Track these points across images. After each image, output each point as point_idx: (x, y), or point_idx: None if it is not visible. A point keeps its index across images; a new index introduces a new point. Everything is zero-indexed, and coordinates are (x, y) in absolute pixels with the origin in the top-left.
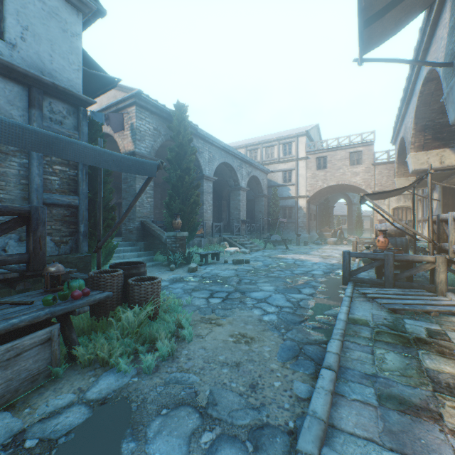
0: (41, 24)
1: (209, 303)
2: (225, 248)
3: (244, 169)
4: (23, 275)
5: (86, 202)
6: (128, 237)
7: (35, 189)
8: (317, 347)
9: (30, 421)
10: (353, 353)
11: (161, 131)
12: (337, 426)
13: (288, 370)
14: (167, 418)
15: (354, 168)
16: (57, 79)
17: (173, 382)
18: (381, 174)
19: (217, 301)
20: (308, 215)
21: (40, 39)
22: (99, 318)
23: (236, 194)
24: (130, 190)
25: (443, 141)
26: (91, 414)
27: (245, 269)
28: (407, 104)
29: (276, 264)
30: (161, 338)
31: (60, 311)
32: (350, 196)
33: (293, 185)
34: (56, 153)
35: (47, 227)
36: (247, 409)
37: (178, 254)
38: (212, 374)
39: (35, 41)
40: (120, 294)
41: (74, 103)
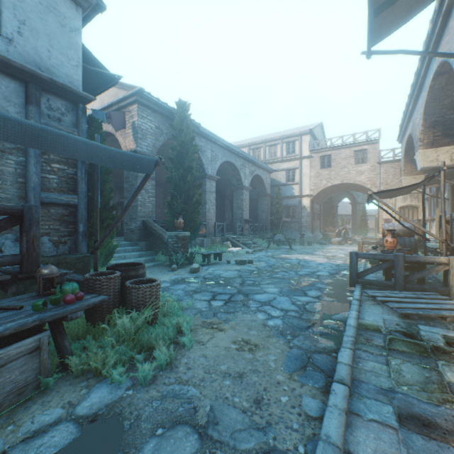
0: (39, 18)
1: (211, 306)
2: (228, 248)
3: (247, 168)
4: (16, 277)
5: (85, 201)
6: (129, 237)
7: (32, 188)
8: (326, 356)
9: (12, 441)
10: (366, 364)
11: (163, 129)
12: (354, 453)
13: (296, 383)
14: (162, 439)
15: (359, 166)
16: (56, 75)
17: (170, 396)
18: (387, 173)
19: (220, 304)
20: (312, 214)
21: (37, 34)
22: (94, 323)
23: (239, 193)
24: (132, 189)
25: (453, 138)
26: (79, 434)
27: (248, 269)
28: (416, 99)
29: (280, 265)
30: (159, 345)
31: (50, 317)
32: (354, 195)
33: (297, 184)
34: (43, 146)
35: (45, 227)
36: (252, 429)
37: (180, 254)
38: (213, 386)
39: (33, 36)
40: (117, 297)
41: (73, 100)
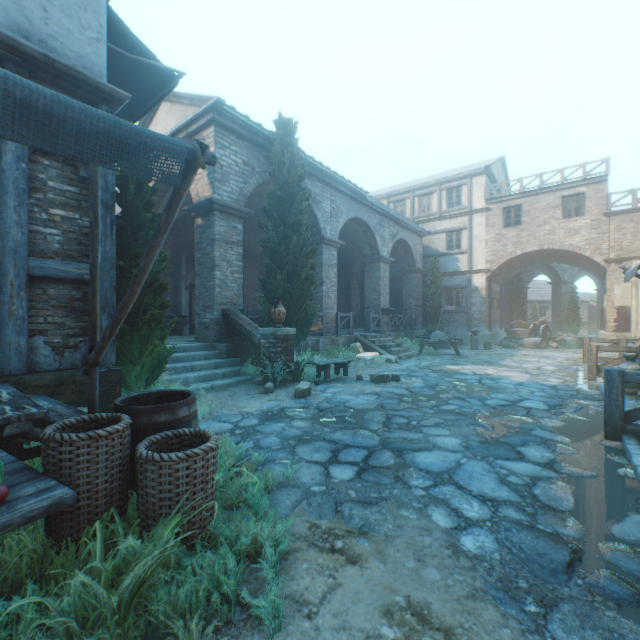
0: None
1: (329, 481)
2: (357, 353)
3: (387, 229)
4: None
5: (112, 274)
6: (203, 336)
7: (11, 250)
8: None
9: None
10: None
11: (255, 166)
12: None
13: None
14: None
15: (570, 221)
16: (58, 52)
17: None
18: (621, 230)
19: (347, 476)
20: (489, 300)
21: None
22: (60, 542)
23: (373, 268)
24: (206, 260)
25: None
26: None
27: (394, 392)
28: None
29: (448, 385)
30: (190, 633)
31: None
32: (557, 270)
33: (464, 253)
34: None
35: (37, 320)
36: None
37: (280, 364)
38: None
39: None
40: (117, 479)
41: (89, 97)
